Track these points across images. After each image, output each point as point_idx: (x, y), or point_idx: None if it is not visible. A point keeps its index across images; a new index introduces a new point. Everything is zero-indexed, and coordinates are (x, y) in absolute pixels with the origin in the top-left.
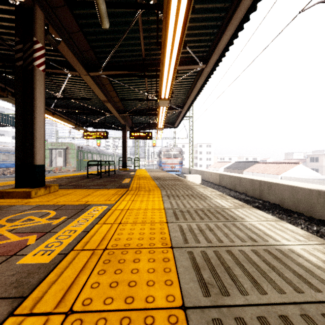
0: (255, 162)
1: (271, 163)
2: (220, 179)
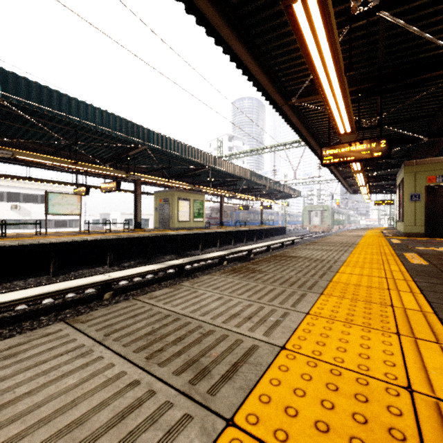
0: None
1: None
2: None
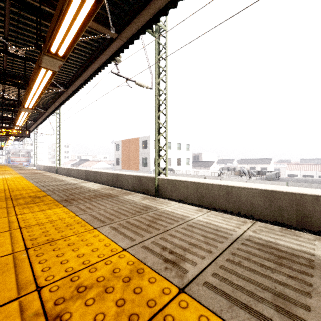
0: (87, 160)
1: (93, 161)
2: (44, 167)
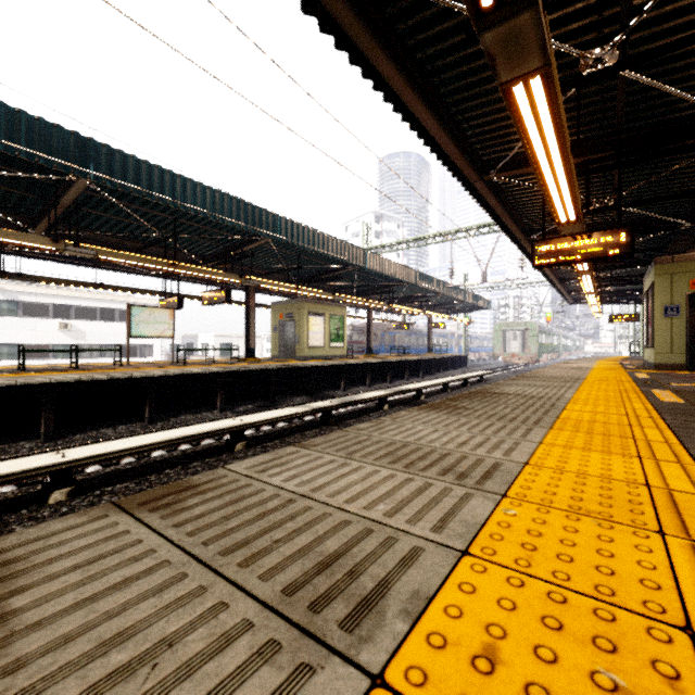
0: None
1: None
2: None
